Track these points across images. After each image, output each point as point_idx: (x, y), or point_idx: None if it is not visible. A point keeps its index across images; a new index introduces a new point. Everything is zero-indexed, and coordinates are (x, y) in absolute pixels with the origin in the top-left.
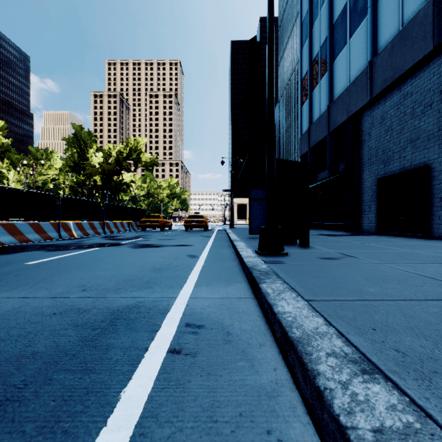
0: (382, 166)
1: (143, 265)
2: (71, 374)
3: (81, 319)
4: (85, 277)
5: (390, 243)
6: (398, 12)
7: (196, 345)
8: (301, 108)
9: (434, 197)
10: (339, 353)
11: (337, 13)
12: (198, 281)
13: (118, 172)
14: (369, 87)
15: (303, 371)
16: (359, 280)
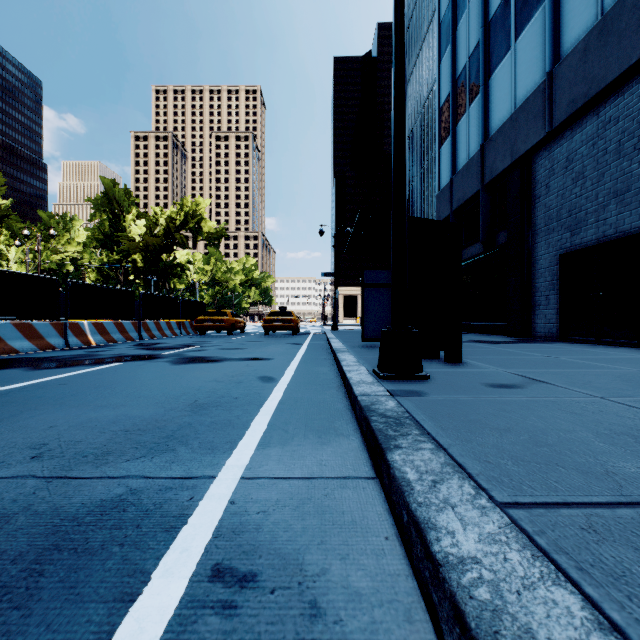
0: (567, 235)
1: (178, 397)
2: None
3: None
4: (58, 423)
5: (591, 356)
6: None
7: None
8: (439, 150)
9: None
10: None
11: (495, 3)
12: (267, 433)
13: (168, 248)
14: (547, 112)
15: None
16: (587, 438)
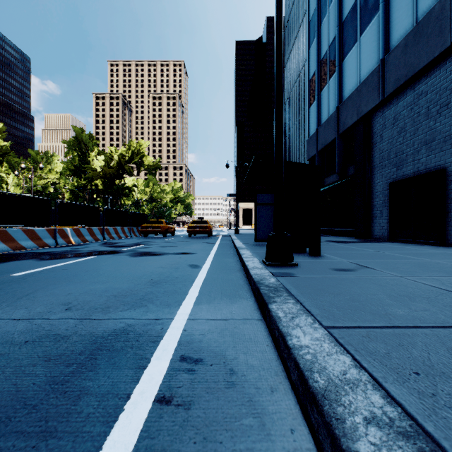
0: (394, 170)
1: (140, 277)
2: (23, 440)
3: (55, 350)
4: (73, 292)
5: (406, 251)
6: (412, 7)
7: (191, 390)
8: (309, 109)
9: (451, 202)
10: (381, 419)
11: (346, 10)
12: (199, 297)
13: (120, 176)
14: (380, 86)
15: (334, 448)
16: (382, 298)
